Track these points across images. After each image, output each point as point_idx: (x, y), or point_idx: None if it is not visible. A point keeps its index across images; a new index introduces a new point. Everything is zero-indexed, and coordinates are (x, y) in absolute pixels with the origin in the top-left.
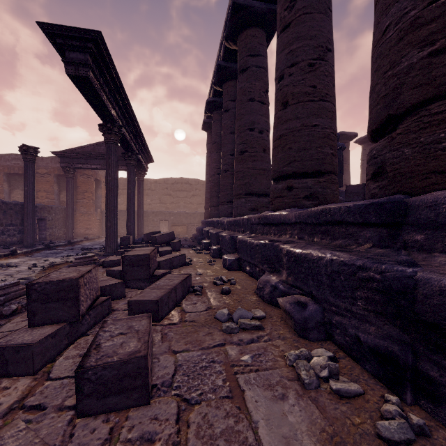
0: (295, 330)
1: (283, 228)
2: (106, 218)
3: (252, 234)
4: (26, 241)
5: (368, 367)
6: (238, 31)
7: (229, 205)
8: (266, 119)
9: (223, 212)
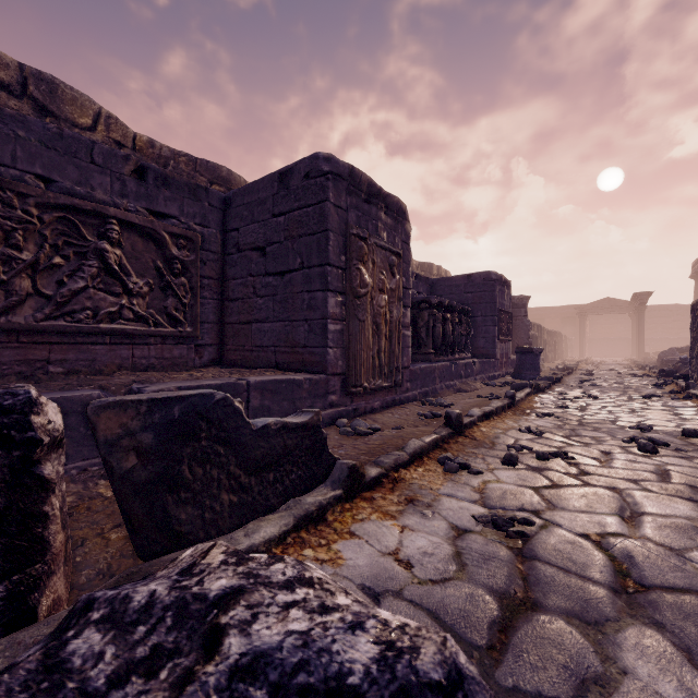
0: None
1: None
2: (639, 345)
3: None
4: (580, 355)
5: None
6: None
7: None
8: None
9: None
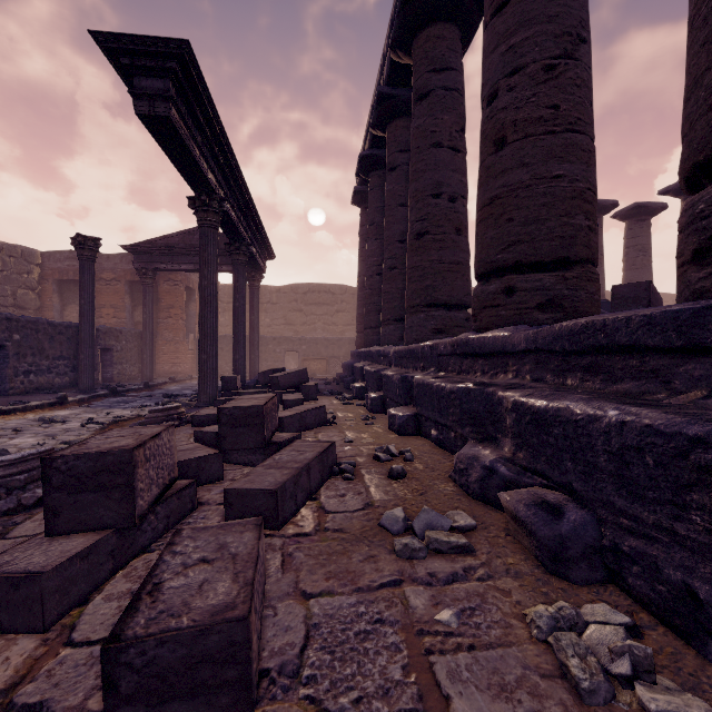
0: (537, 558)
1: (501, 362)
2: (200, 347)
3: (440, 373)
4: (82, 383)
5: None
6: (413, 30)
7: (397, 326)
8: (462, 177)
9: (387, 336)
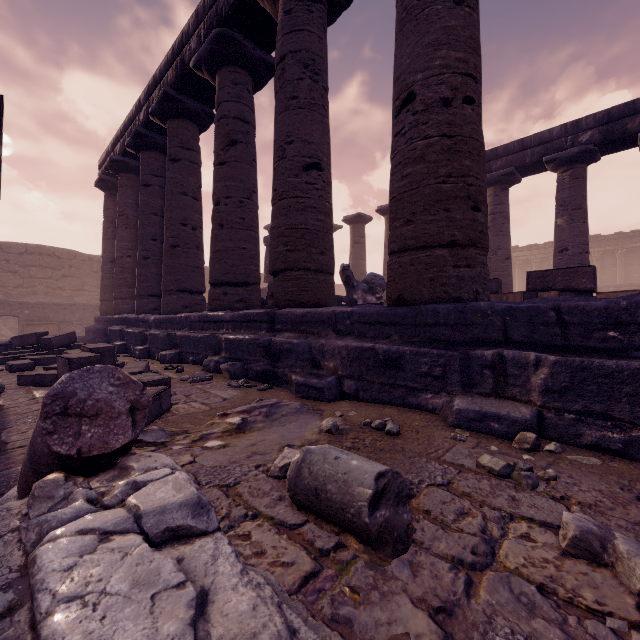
0: (230, 378)
1: (222, 325)
2: None
3: (192, 331)
4: None
5: (261, 381)
6: (169, 116)
7: (151, 300)
8: (200, 216)
9: (142, 307)
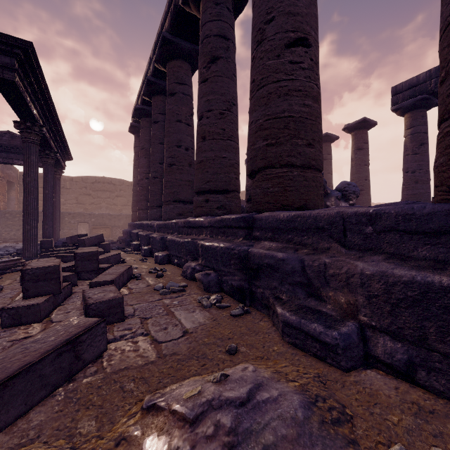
0: (204, 290)
1: (201, 230)
2: (25, 221)
3: (179, 235)
4: None
5: (236, 298)
6: (167, 59)
7: (158, 210)
8: (191, 139)
9: (152, 215)
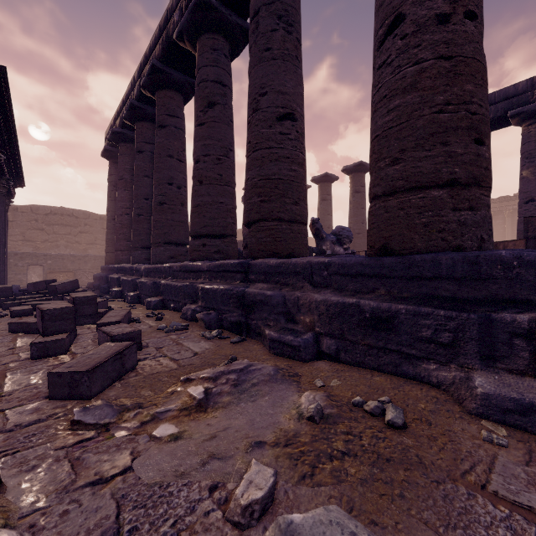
0: (205, 327)
1: (200, 274)
2: None
3: (174, 279)
4: None
5: (235, 331)
6: (157, 87)
7: (144, 251)
8: (184, 176)
9: (136, 258)
